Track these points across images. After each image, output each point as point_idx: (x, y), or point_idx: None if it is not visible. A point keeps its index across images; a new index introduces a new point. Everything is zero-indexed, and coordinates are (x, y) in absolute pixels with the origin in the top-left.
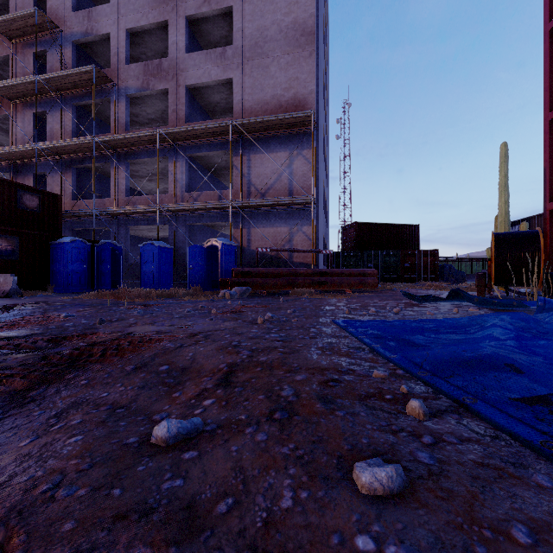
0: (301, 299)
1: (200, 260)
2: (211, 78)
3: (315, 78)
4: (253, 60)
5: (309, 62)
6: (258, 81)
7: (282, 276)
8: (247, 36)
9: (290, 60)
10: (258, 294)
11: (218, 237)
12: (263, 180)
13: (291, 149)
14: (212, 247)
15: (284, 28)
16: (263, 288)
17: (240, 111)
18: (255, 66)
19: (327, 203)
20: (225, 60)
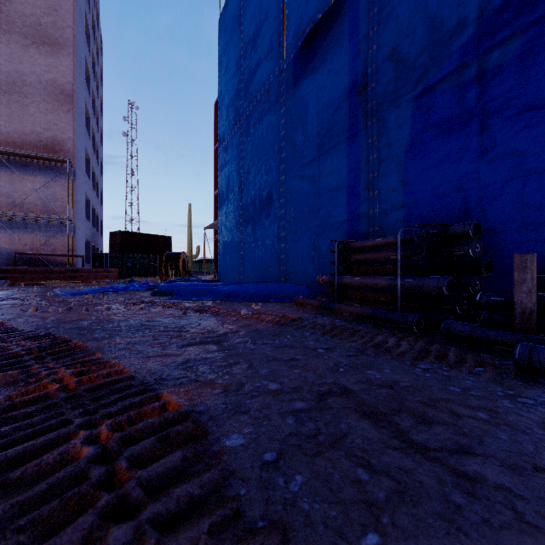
0: (51, 286)
1: None
2: None
3: (73, 129)
4: (11, 95)
5: (68, 116)
6: (17, 114)
7: (39, 273)
8: (4, 72)
9: (50, 109)
10: (17, 285)
11: None
12: (22, 195)
13: (51, 176)
14: None
15: (44, 82)
16: (21, 281)
17: None
18: (13, 100)
19: (97, 210)
20: None
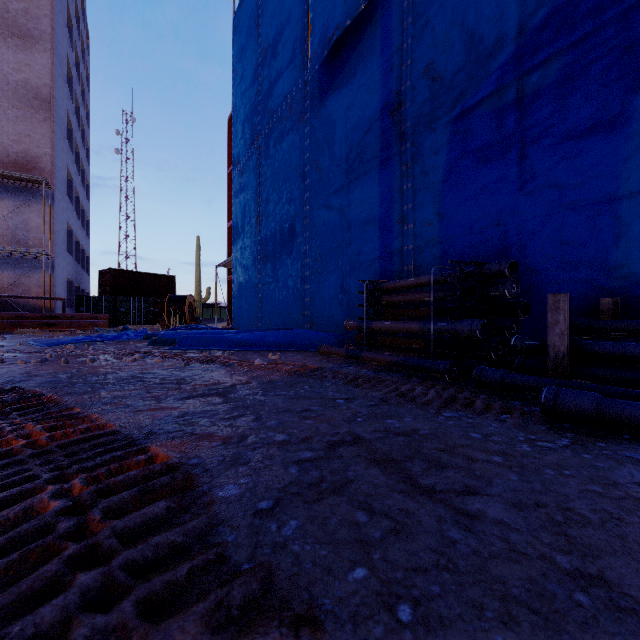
0: (22, 336)
1: None
2: None
3: (51, 142)
4: None
5: (44, 126)
6: None
7: (7, 319)
8: None
9: (21, 116)
10: None
11: None
12: None
13: (22, 200)
14: None
15: (13, 83)
16: None
17: None
18: None
19: (82, 243)
20: None
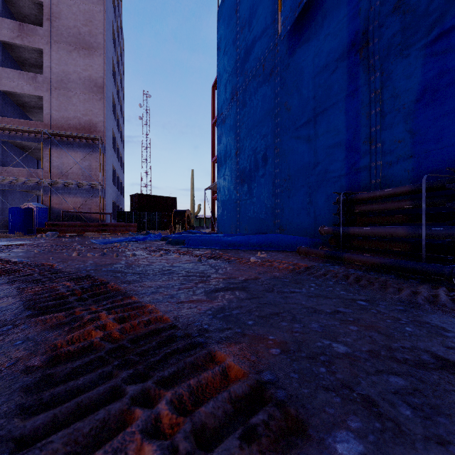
0: (88, 237)
1: (18, 216)
2: (24, 91)
3: (104, 113)
4: (60, 90)
5: (100, 103)
6: (64, 104)
7: (79, 227)
8: (55, 73)
9: (87, 99)
10: (63, 236)
11: (26, 197)
12: (68, 167)
13: (88, 151)
14: (28, 208)
15: (83, 78)
16: (66, 233)
17: (49, 119)
18: (61, 94)
19: (120, 177)
20: (36, 83)
